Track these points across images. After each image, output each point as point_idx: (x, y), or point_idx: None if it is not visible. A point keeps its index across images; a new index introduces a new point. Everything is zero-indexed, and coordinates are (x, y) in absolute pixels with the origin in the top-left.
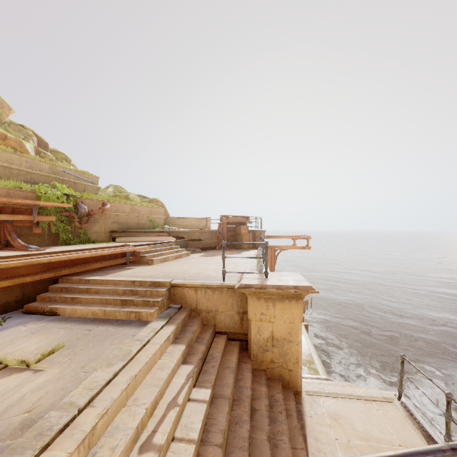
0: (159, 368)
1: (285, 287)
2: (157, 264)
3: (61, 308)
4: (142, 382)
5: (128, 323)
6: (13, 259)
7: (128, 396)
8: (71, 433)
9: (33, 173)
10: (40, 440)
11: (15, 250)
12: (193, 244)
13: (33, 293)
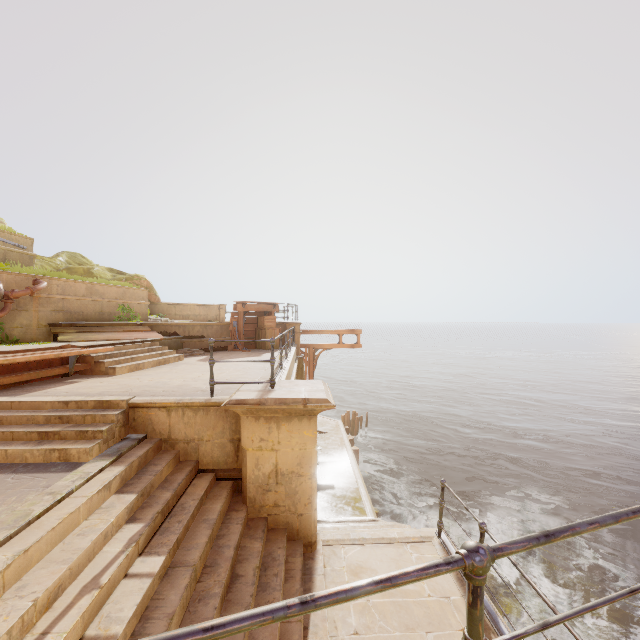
0: (80, 534)
1: (291, 401)
2: (122, 374)
3: None
4: (43, 559)
5: (44, 467)
6: None
7: (8, 584)
8: None
9: None
10: None
11: None
12: (191, 343)
13: None
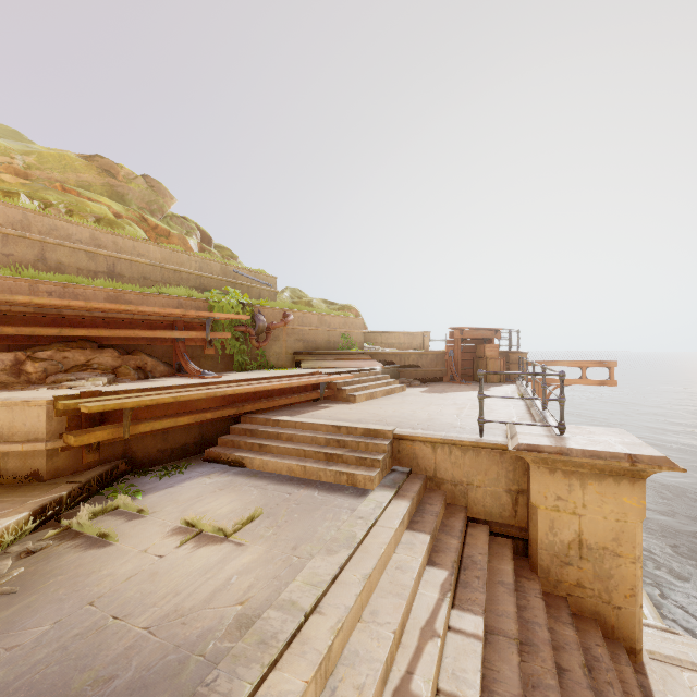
0: (397, 568)
1: (608, 455)
2: (362, 402)
3: (248, 457)
4: (377, 586)
5: (338, 488)
6: (193, 389)
7: (363, 606)
8: (302, 650)
9: (203, 276)
10: (266, 652)
11: (189, 377)
12: (407, 373)
13: (213, 434)
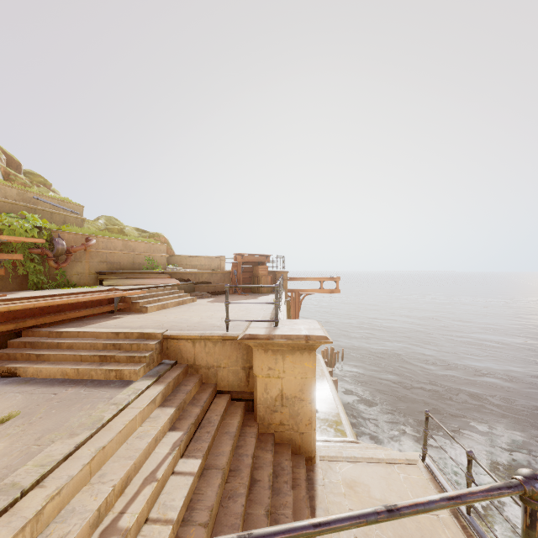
0: (138, 437)
1: (295, 337)
2: (153, 312)
3: (21, 367)
4: (114, 454)
5: (106, 383)
6: None
7: (93, 472)
8: (8, 521)
9: None
10: None
11: None
12: (201, 288)
13: None
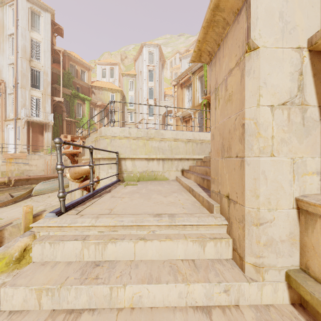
0: None
1: None
2: None
3: None
4: None
5: None
6: None
7: None
8: None
9: None
10: None
11: None
12: None
13: None
